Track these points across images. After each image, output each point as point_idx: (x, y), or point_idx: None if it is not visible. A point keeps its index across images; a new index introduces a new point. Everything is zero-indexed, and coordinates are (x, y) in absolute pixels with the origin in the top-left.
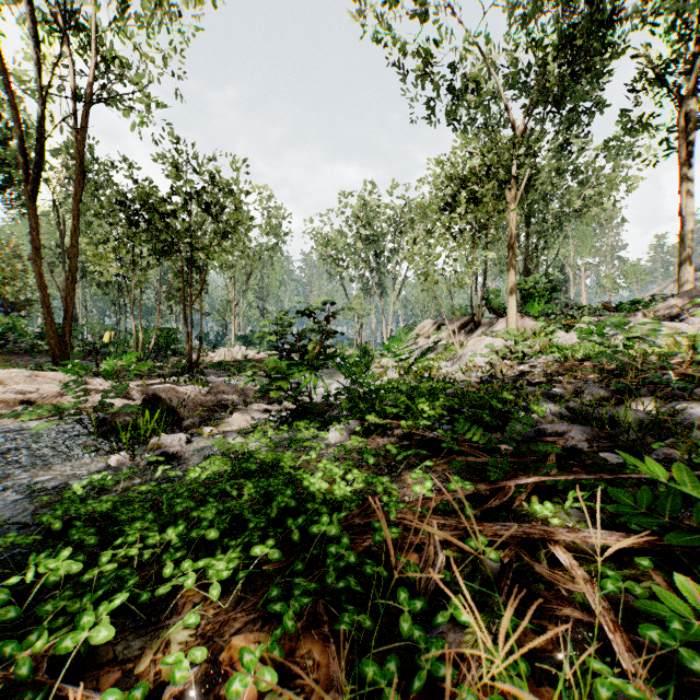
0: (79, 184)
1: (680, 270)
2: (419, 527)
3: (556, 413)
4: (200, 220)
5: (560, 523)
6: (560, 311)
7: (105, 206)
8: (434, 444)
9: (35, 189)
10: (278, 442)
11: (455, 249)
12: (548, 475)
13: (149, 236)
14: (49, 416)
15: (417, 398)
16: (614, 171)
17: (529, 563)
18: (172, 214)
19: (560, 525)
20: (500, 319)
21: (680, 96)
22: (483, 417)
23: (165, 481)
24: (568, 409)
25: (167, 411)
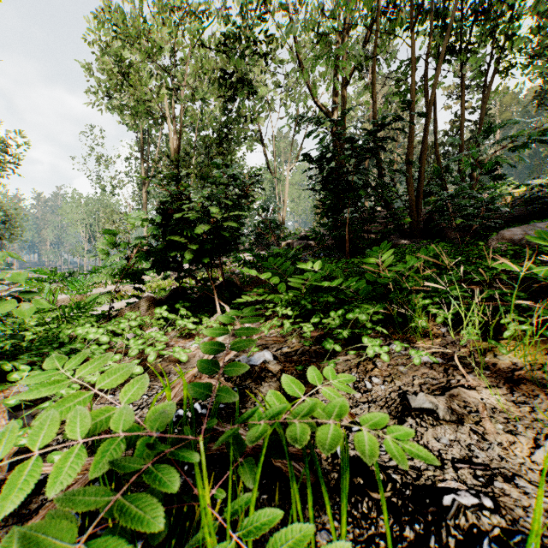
0: None
1: None
2: None
3: None
4: None
5: None
6: None
7: None
8: None
9: None
10: None
11: None
12: None
13: None
14: None
15: None
16: None
17: None
18: None
19: None
20: None
21: None
22: None
23: None
24: None
25: None
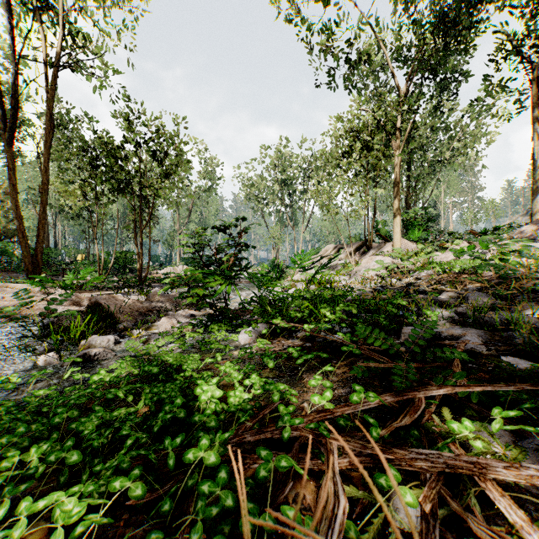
0: (49, 133)
1: (533, 203)
2: (303, 536)
3: (446, 318)
4: (152, 167)
5: (484, 447)
6: (434, 237)
7: (73, 153)
8: (335, 346)
9: (12, 137)
10: (194, 343)
11: (351, 187)
12: (461, 385)
13: (106, 176)
14: (8, 320)
15: (319, 304)
16: (476, 128)
17: (461, 514)
18: (125, 159)
19: (486, 451)
20: (387, 243)
21: (533, 63)
22: (381, 320)
23: (80, 382)
24: (456, 314)
25: (103, 316)
